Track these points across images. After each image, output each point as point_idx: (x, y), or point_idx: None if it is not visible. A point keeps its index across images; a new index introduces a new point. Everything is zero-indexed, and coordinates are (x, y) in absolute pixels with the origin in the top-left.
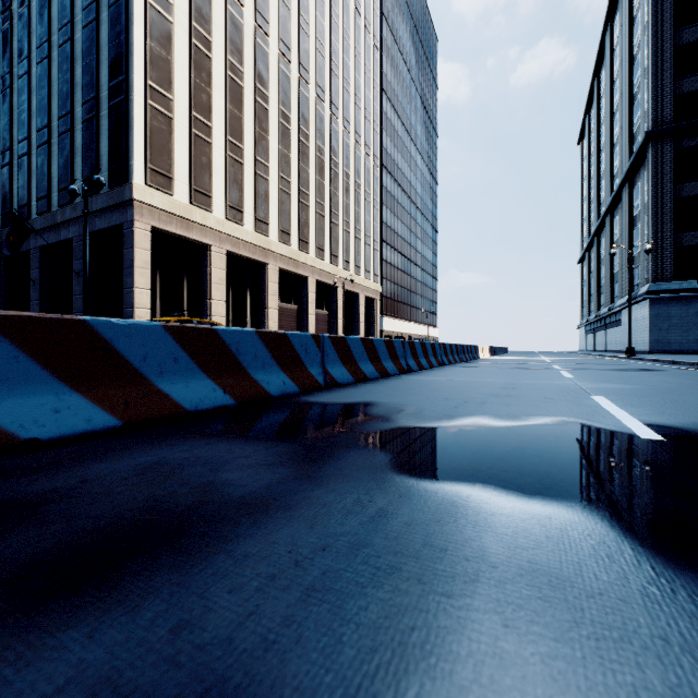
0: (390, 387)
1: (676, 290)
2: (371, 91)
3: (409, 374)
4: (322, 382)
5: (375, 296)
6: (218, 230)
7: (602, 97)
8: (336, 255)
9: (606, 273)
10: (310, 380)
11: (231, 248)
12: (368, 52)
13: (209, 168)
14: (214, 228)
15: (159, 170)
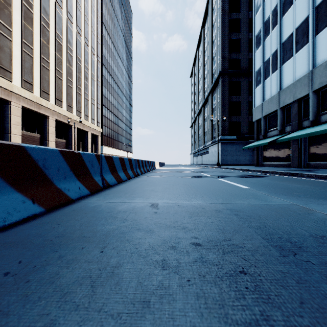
0: None
1: (229, 139)
2: (95, 18)
3: (103, 193)
4: None
5: (98, 134)
6: None
7: (200, 58)
8: (71, 106)
9: (202, 131)
10: None
11: None
12: None
13: None
14: None
15: None
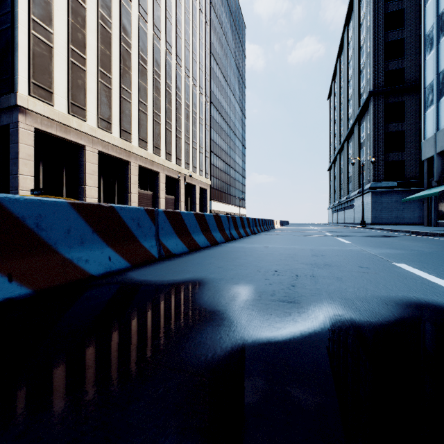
0: (220, 257)
1: (385, 187)
2: (203, 51)
3: (233, 242)
4: (156, 254)
5: (206, 187)
6: (91, 135)
7: (342, 71)
8: (180, 159)
9: (345, 176)
10: (142, 253)
11: (102, 148)
12: (201, 26)
13: (84, 89)
14: (88, 133)
15: (41, 85)
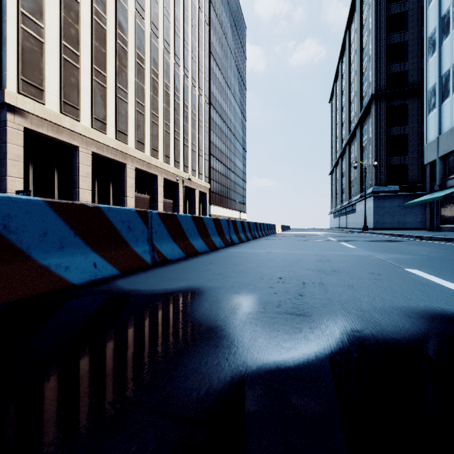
0: (219, 262)
1: (388, 191)
2: (203, 51)
3: (233, 247)
4: (149, 260)
5: (206, 191)
6: (85, 136)
7: (344, 74)
8: (178, 161)
9: (347, 180)
10: (133, 258)
11: (96, 150)
12: (201, 25)
13: (77, 87)
14: (81, 133)
15: (31, 82)
